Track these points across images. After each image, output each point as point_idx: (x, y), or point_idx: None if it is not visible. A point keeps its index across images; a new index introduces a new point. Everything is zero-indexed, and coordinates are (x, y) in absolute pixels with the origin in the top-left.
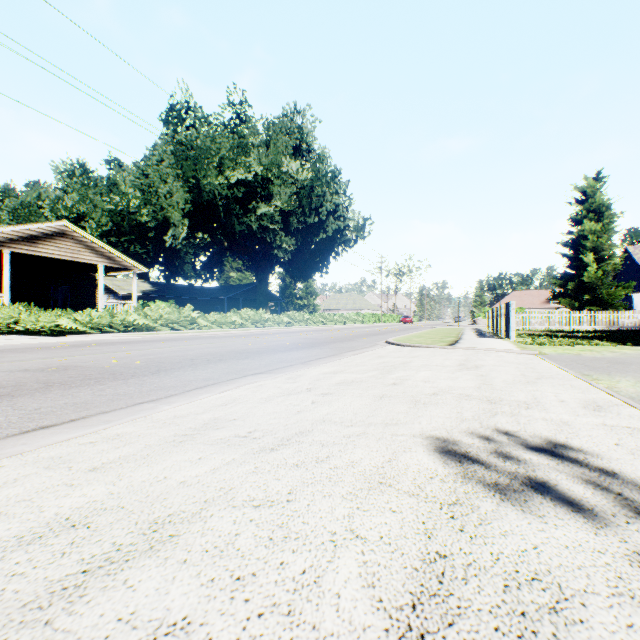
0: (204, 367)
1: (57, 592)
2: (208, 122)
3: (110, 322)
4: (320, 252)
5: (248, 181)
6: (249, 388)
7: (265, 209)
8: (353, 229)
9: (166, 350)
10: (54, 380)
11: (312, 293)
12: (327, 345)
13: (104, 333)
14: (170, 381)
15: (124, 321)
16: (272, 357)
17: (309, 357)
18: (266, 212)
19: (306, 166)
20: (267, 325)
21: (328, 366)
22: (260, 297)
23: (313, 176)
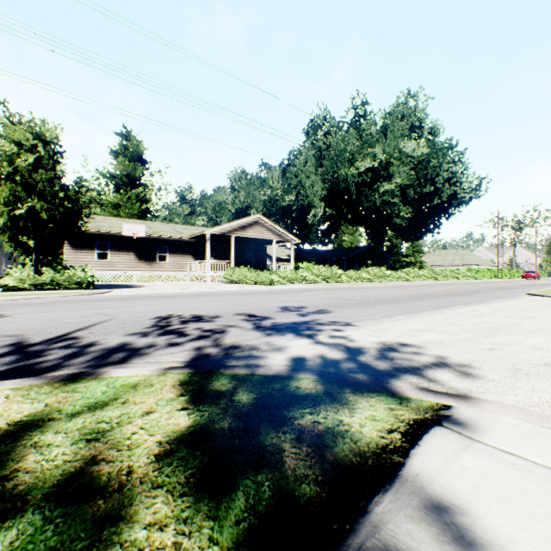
0: (417, 301)
1: (506, 326)
2: (339, 127)
3: (295, 277)
4: (432, 215)
5: (372, 167)
6: (470, 308)
7: (386, 187)
8: (468, 191)
9: (364, 294)
10: (359, 302)
11: (418, 251)
12: (473, 294)
13: (292, 284)
14: (416, 305)
15: (301, 277)
16: (447, 299)
17: (474, 300)
18: (387, 189)
19: (420, 143)
20: (388, 280)
21: (499, 304)
22: (376, 257)
23: (429, 152)
